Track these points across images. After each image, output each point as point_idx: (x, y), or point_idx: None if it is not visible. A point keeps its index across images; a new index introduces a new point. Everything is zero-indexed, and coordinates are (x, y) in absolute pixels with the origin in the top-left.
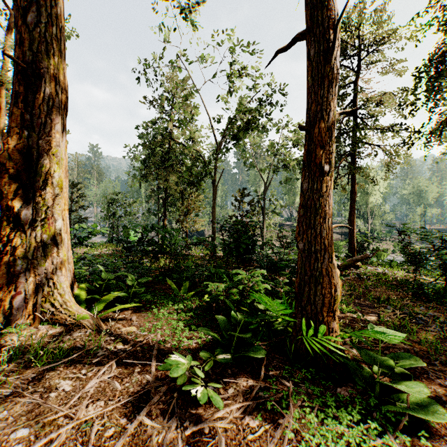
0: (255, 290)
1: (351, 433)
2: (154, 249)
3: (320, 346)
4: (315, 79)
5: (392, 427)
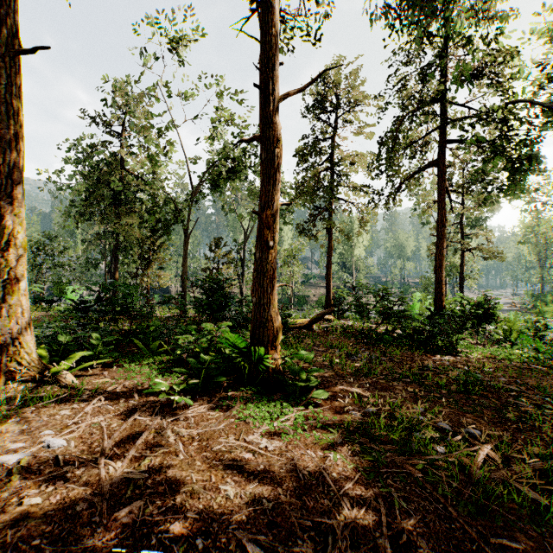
0: (221, 338)
1: (271, 409)
2: (114, 309)
3: (261, 366)
4: (264, 177)
5: (297, 405)
